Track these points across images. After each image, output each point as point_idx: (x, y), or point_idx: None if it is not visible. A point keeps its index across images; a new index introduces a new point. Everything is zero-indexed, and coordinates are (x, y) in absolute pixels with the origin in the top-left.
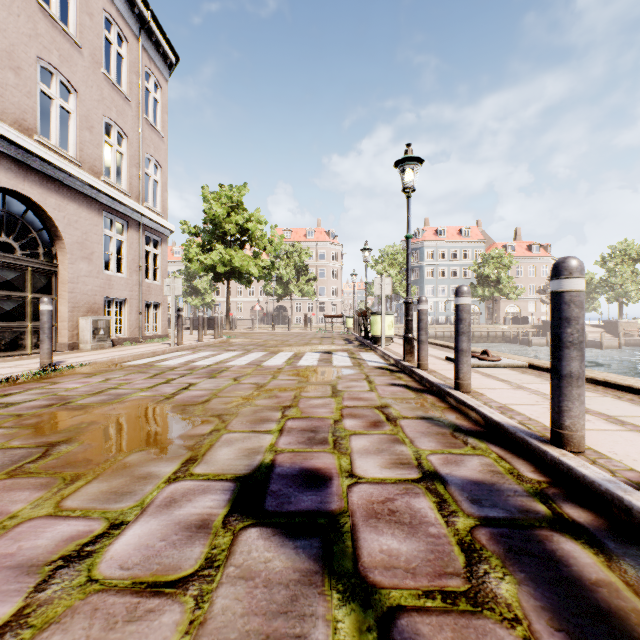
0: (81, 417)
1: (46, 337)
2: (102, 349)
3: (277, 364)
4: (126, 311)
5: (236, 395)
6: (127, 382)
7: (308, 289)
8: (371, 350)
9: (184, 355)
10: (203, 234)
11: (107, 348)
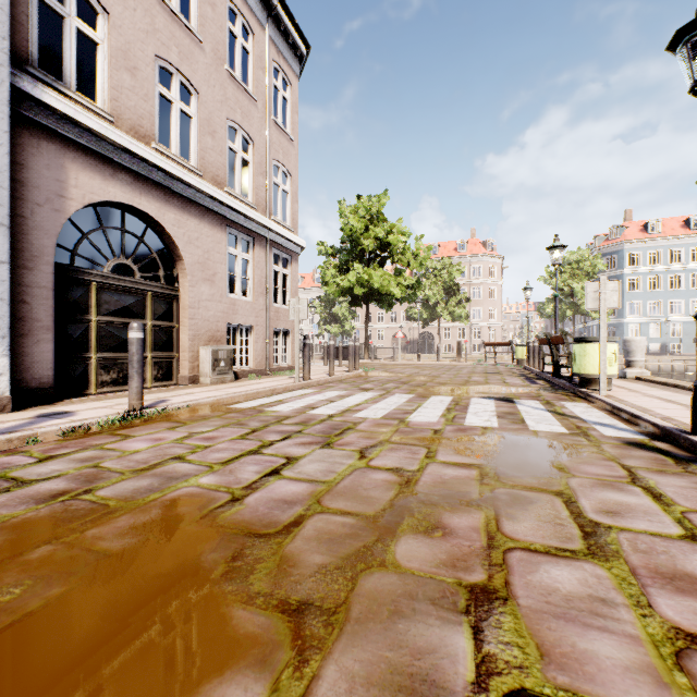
0: (48, 550)
1: (135, 372)
2: (222, 383)
3: (430, 420)
4: (252, 339)
5: (356, 509)
6: (206, 445)
7: (459, 312)
8: (578, 398)
9: (306, 395)
10: (340, 254)
11: (228, 382)
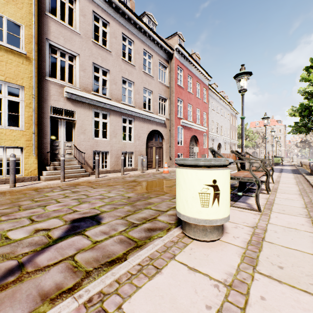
0: None
1: None
2: None
3: None
4: None
5: None
6: None
7: None
8: None
9: None
10: None
11: None
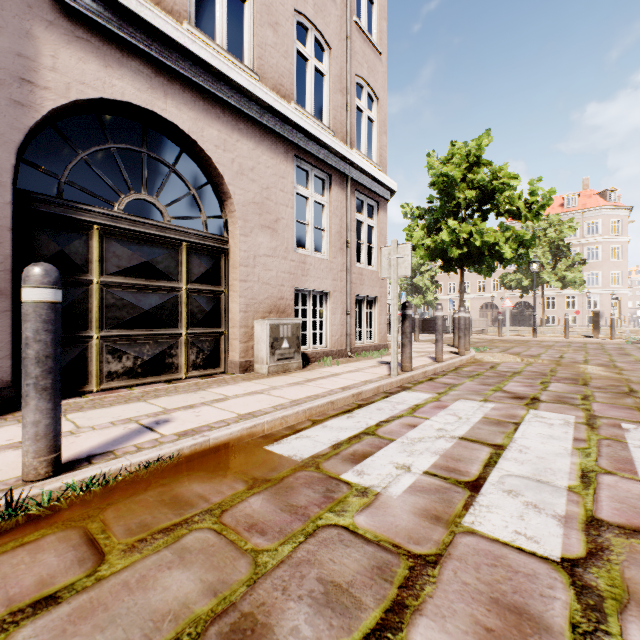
0: None
1: (30, 387)
2: (284, 372)
3: None
4: (328, 310)
5: None
6: None
7: (573, 276)
8: None
9: (419, 412)
10: (427, 215)
11: (294, 370)
